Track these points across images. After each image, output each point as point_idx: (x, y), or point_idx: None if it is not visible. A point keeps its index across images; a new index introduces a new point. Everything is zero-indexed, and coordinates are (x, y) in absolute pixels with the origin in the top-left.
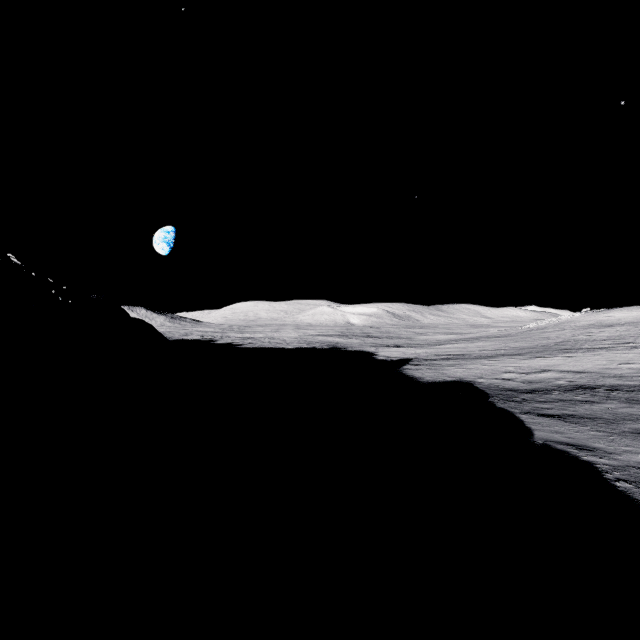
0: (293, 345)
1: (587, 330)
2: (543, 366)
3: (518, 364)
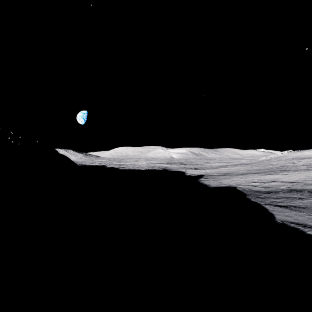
0: (144, 168)
1: (292, 160)
2: (272, 179)
3: (259, 178)
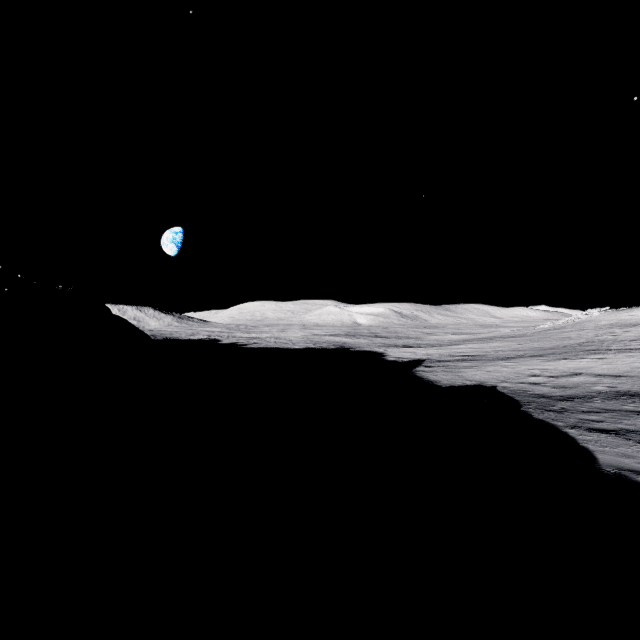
0: (299, 345)
1: (610, 330)
2: (572, 369)
3: (543, 366)
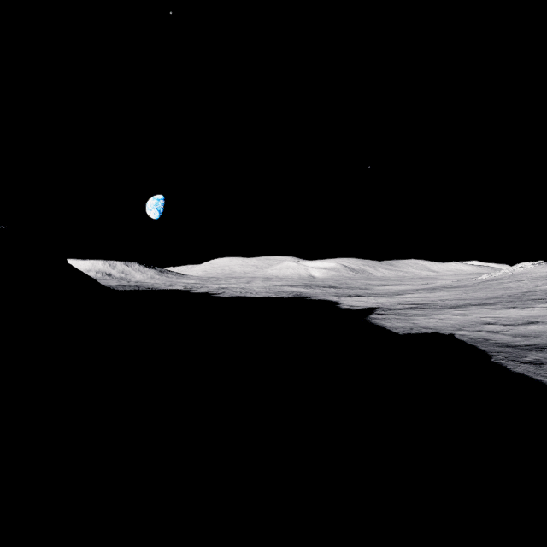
0: (262, 294)
1: None
2: (526, 317)
3: (494, 314)
